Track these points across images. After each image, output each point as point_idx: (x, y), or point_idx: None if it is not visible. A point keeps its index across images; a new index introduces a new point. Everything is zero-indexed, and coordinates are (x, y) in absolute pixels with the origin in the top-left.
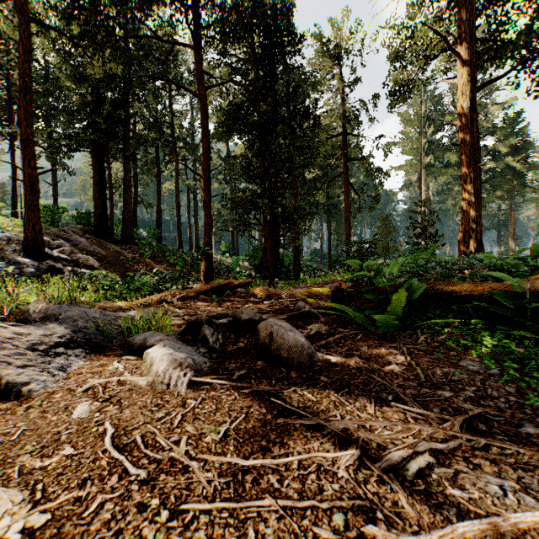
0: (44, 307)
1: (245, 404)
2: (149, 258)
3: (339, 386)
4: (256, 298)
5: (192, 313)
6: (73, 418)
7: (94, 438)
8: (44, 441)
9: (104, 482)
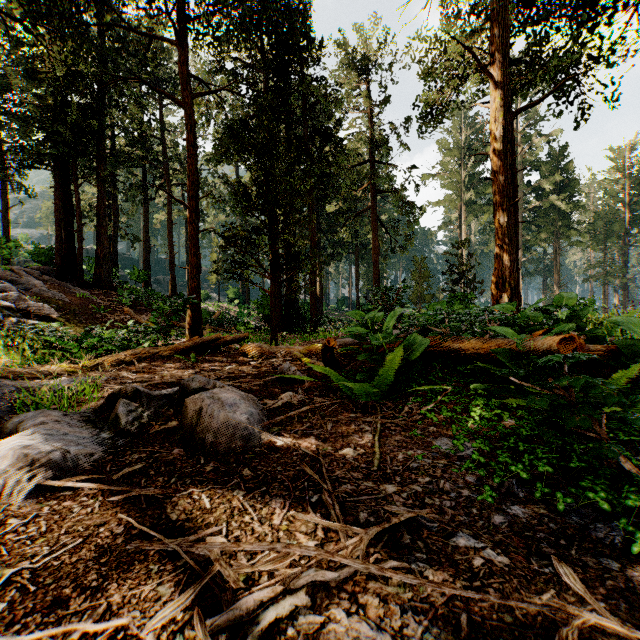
0: None
1: (97, 521)
2: (129, 306)
3: (258, 483)
4: (247, 357)
5: (147, 379)
6: None
7: None
8: None
9: None
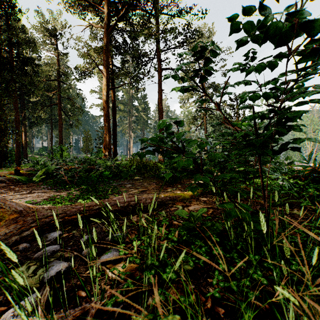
0: None
1: None
2: None
3: None
4: None
5: None
6: None
7: None
8: None
9: None
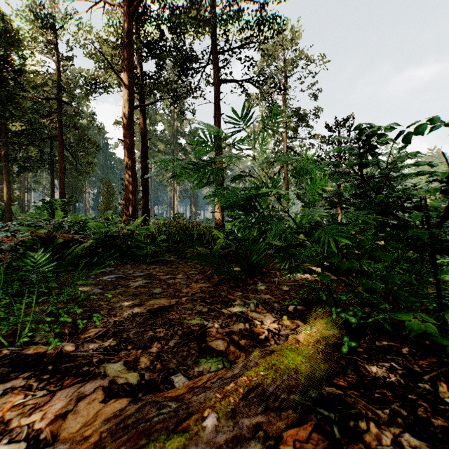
0: None
1: None
2: None
3: None
4: None
5: None
6: None
7: None
8: None
9: None
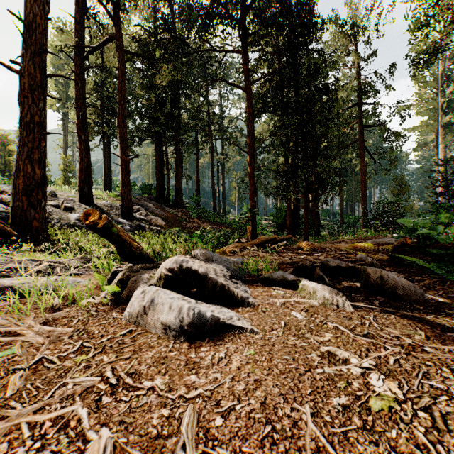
0: (205, 252)
1: (408, 322)
2: (195, 218)
3: None
4: (302, 251)
5: (268, 261)
6: (301, 319)
7: (334, 330)
8: (304, 329)
9: (379, 351)
